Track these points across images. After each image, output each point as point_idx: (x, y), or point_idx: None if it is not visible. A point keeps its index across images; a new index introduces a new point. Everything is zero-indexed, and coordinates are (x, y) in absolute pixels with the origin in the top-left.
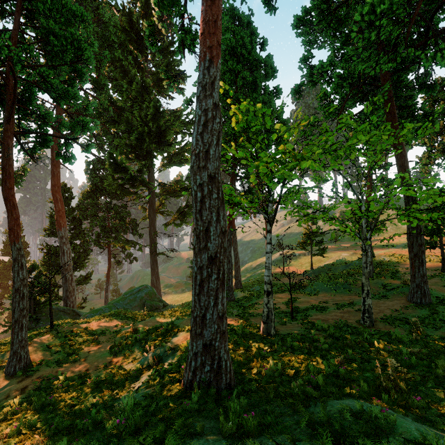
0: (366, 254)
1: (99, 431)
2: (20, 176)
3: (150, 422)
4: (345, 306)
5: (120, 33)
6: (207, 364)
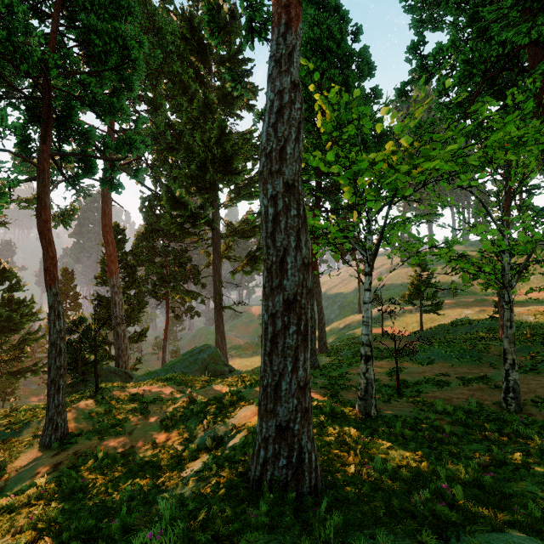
0: (510, 308)
1: (128, 542)
2: (69, 215)
3: (197, 540)
4: (475, 381)
5: (179, 42)
6: (282, 456)
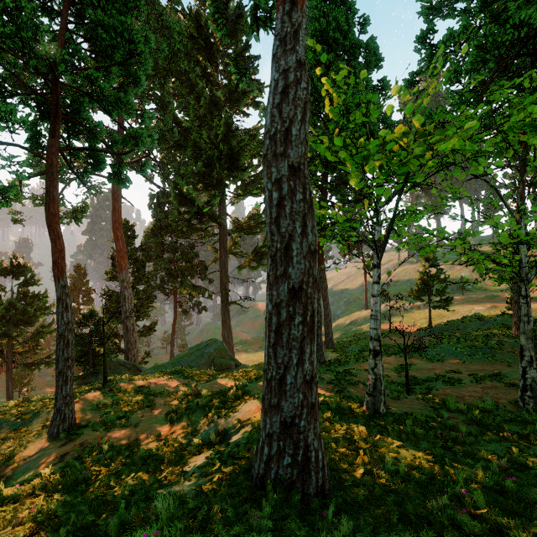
0: (527, 303)
1: None
2: (80, 212)
3: None
4: (489, 378)
5: (187, 41)
6: (287, 454)
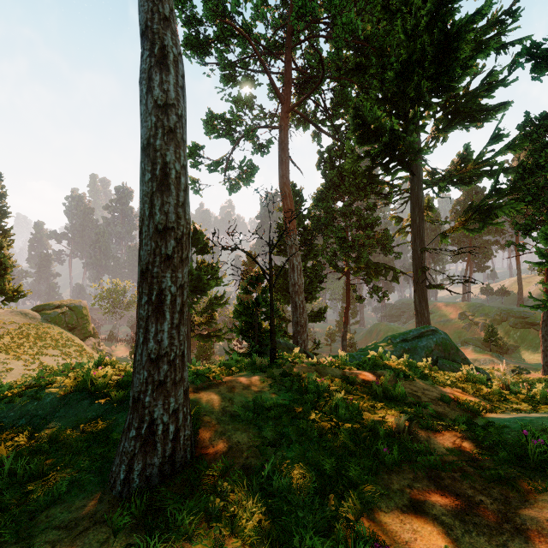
0: None
1: None
2: (248, 172)
3: None
4: None
5: None
6: None
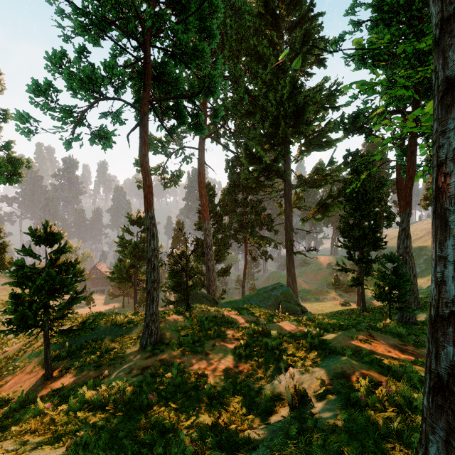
0: None
1: None
2: (177, 177)
3: None
4: None
5: (255, 19)
6: None
